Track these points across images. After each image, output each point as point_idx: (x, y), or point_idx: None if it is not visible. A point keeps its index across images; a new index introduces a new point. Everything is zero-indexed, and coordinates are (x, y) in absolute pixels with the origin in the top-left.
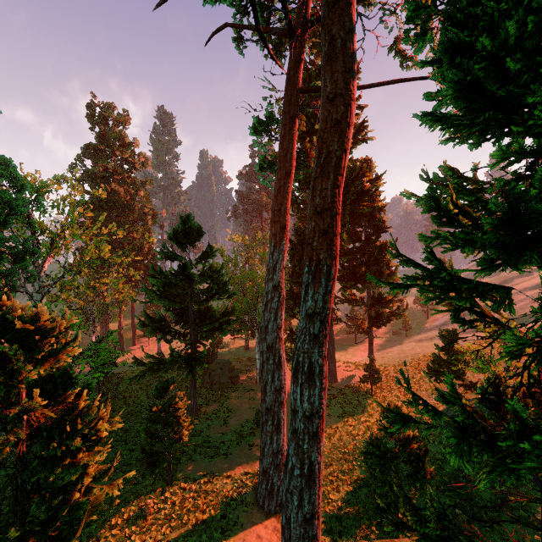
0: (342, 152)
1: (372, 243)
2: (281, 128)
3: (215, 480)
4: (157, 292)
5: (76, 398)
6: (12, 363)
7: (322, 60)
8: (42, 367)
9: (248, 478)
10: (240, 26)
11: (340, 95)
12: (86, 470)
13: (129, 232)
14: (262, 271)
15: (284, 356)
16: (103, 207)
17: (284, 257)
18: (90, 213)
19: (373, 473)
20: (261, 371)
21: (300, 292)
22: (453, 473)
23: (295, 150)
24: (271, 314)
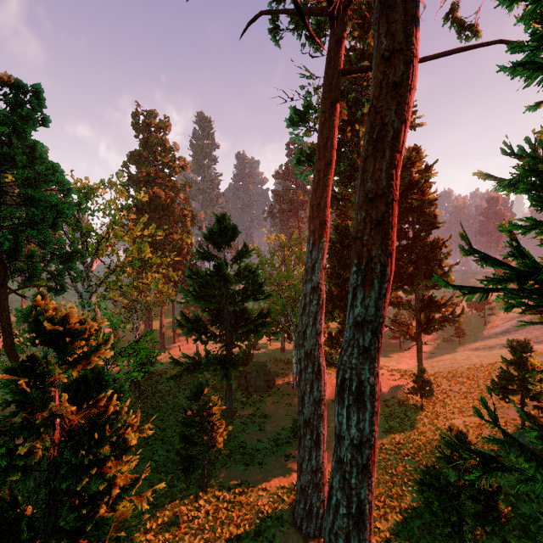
0: (401, 123)
1: (421, 240)
2: (320, 115)
3: (250, 491)
4: (192, 293)
5: (108, 401)
6: (42, 366)
7: (375, 12)
8: (75, 370)
9: (284, 492)
10: (276, 12)
11: (398, 51)
12: (115, 480)
13: (170, 234)
14: (298, 271)
15: (323, 365)
16: (146, 210)
17: (323, 255)
18: (133, 216)
19: (430, 506)
20: (298, 379)
21: (339, 294)
22: (531, 515)
23: (335, 138)
24: (309, 318)
